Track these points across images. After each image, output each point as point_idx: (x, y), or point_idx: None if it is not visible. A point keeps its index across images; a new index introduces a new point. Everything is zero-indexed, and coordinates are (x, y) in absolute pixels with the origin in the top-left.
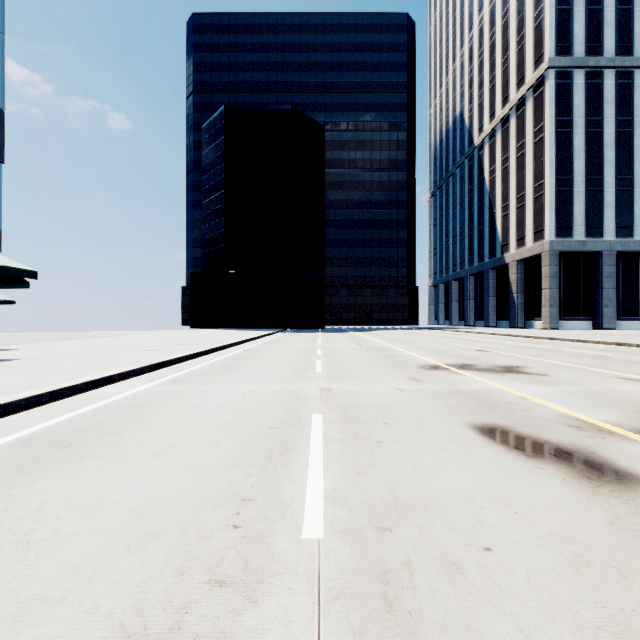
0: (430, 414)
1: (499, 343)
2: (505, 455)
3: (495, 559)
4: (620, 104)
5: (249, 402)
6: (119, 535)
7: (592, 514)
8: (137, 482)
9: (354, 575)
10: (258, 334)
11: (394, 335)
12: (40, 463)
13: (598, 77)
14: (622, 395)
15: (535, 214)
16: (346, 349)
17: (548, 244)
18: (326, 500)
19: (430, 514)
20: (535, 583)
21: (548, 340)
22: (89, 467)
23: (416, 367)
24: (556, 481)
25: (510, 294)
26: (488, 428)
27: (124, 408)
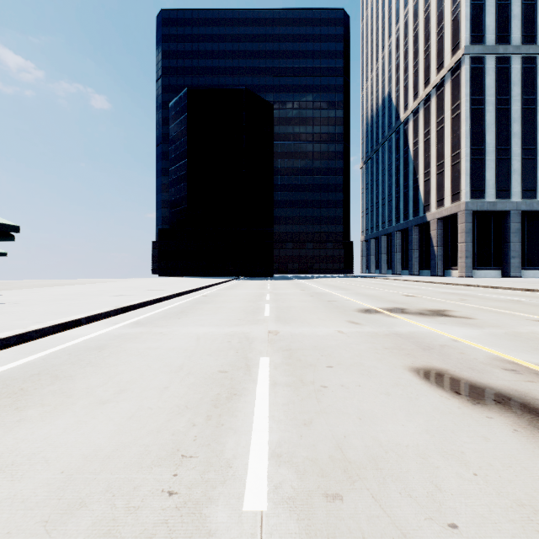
0: (371, 357)
1: (424, 289)
2: (450, 402)
3: None
4: (525, 85)
5: (201, 344)
6: (39, 505)
7: None
8: (76, 434)
9: None
10: (216, 281)
11: (332, 282)
12: None
13: (506, 62)
14: None
15: (453, 179)
16: (291, 294)
17: (464, 204)
18: (271, 457)
19: (383, 476)
20: None
21: (466, 286)
22: (32, 416)
23: (354, 311)
24: (508, 433)
25: (431, 247)
26: (428, 372)
27: (84, 351)
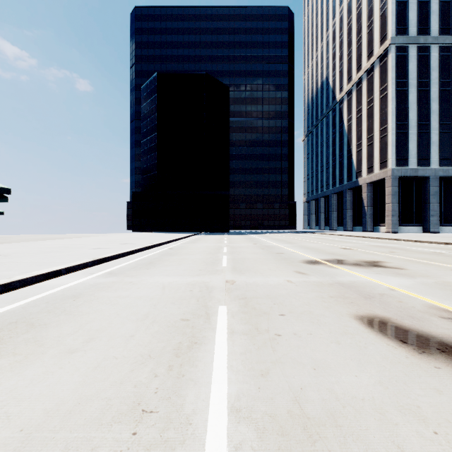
0: (318, 305)
1: (358, 243)
2: (397, 351)
3: None
4: (442, 70)
5: (166, 293)
6: None
7: None
8: (42, 386)
9: None
10: (181, 236)
11: (279, 237)
12: None
13: (426, 50)
14: None
15: (381, 149)
16: (245, 247)
17: (390, 171)
18: (230, 412)
19: (343, 434)
20: None
21: (393, 240)
22: (2, 366)
23: (300, 262)
24: None
25: (362, 207)
26: (372, 320)
27: (60, 299)
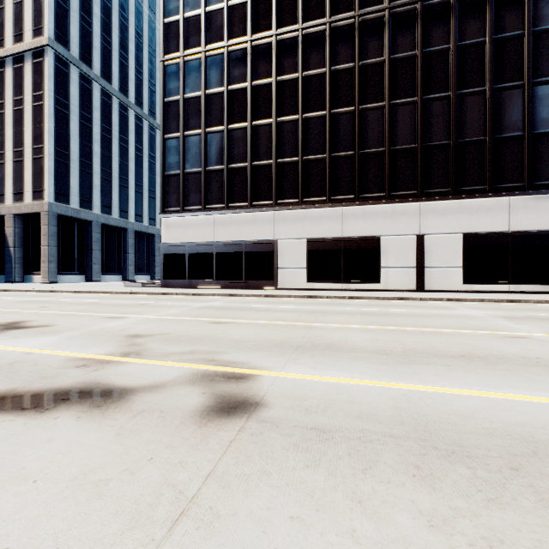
0: None
1: None
2: (15, 422)
3: None
4: (104, 115)
5: None
6: None
7: (105, 436)
8: None
9: None
10: None
11: None
12: None
13: (90, 84)
14: (112, 330)
15: (35, 174)
16: None
17: (48, 205)
18: None
19: None
20: (65, 543)
21: (49, 293)
22: None
23: None
24: (73, 423)
25: (7, 247)
26: None
27: None
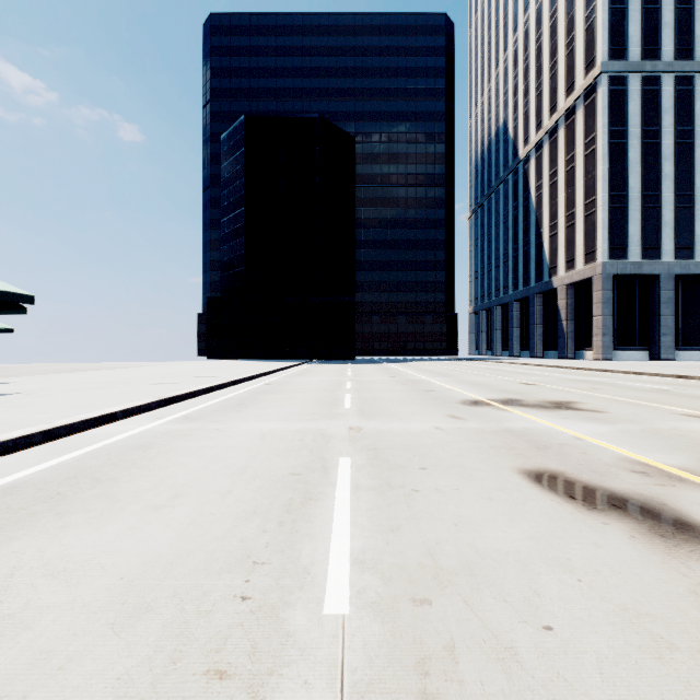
0: (473, 457)
1: (547, 375)
2: (562, 507)
3: (558, 641)
4: (680, 113)
5: (268, 443)
6: (103, 609)
7: (670, 582)
8: (131, 541)
9: (386, 663)
10: (281, 365)
11: (431, 367)
12: (20, 517)
13: (655, 83)
14: (690, 435)
15: (586, 234)
16: (378, 382)
17: (600, 266)
18: (353, 564)
19: (477, 582)
20: (609, 674)
21: (601, 372)
22: (77, 522)
23: (456, 403)
24: (624, 539)
25: (559, 321)
26: (540, 474)
27: (125, 450)
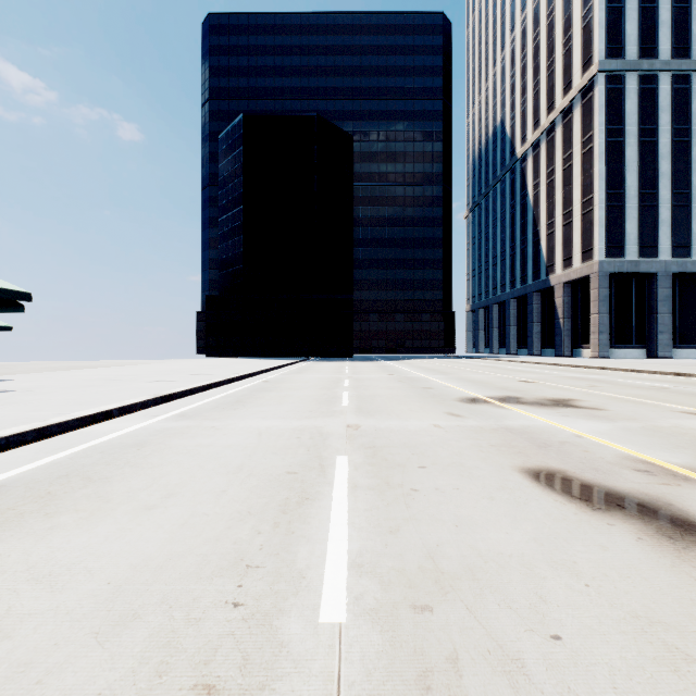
0: (473, 456)
1: (545, 373)
2: (565, 507)
3: (567, 652)
4: (677, 111)
5: (264, 441)
6: (87, 617)
7: (682, 587)
8: (121, 543)
9: (385, 677)
10: (279, 363)
11: (429, 364)
12: (8, 517)
13: (652, 82)
14: (692, 433)
15: (583, 232)
16: (376, 380)
17: (598, 265)
18: (350, 567)
19: (480, 587)
20: (623, 689)
21: (599, 370)
22: (66, 523)
23: (455, 400)
24: (631, 541)
25: (556, 319)
26: (542, 473)
27: (119, 448)
